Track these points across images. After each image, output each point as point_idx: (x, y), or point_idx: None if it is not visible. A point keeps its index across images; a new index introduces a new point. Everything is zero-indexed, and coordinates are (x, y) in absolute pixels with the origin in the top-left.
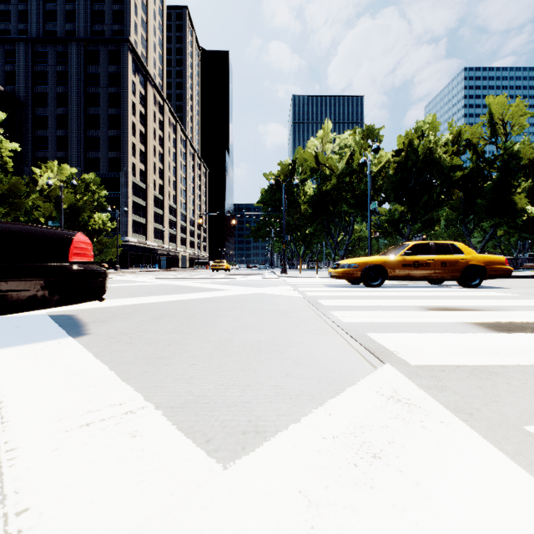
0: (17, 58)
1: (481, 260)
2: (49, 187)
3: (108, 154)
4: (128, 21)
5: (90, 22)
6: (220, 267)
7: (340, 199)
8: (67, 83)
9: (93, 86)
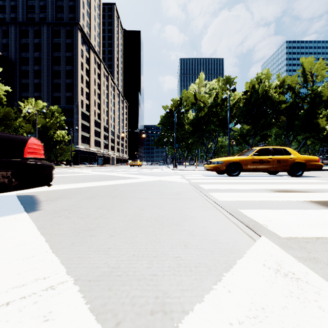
0: (10, 35)
1: (303, 159)
2: (28, 114)
3: (66, 94)
4: (78, 12)
5: (55, 13)
6: (135, 164)
7: (209, 122)
8: (40, 50)
9: (57, 52)
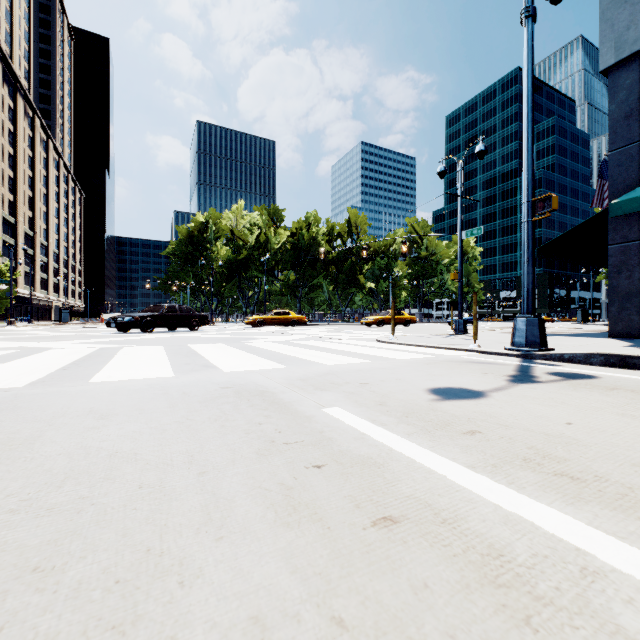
0: None
1: (297, 318)
2: None
3: None
4: None
5: None
6: None
7: (250, 266)
8: None
9: None
